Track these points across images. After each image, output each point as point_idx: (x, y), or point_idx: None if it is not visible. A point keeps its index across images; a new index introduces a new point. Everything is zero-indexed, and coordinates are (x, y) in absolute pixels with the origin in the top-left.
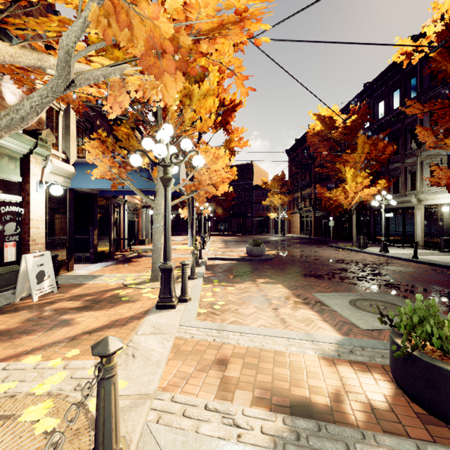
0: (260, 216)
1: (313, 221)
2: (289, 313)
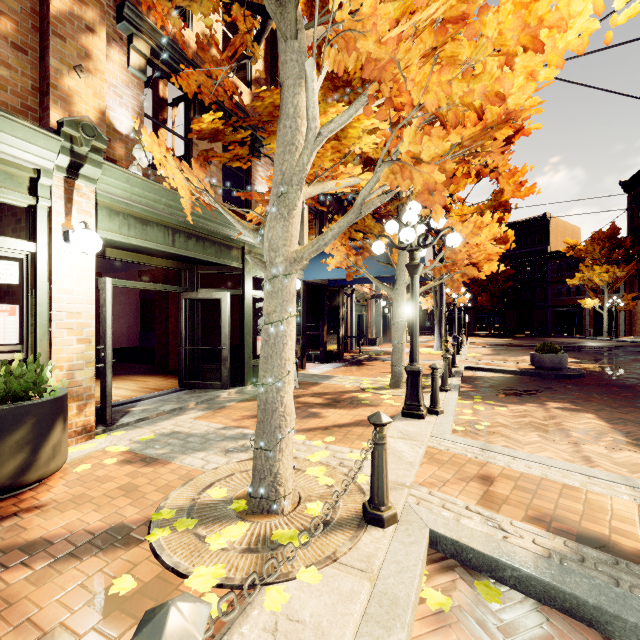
0: (562, 304)
1: None
2: (600, 452)
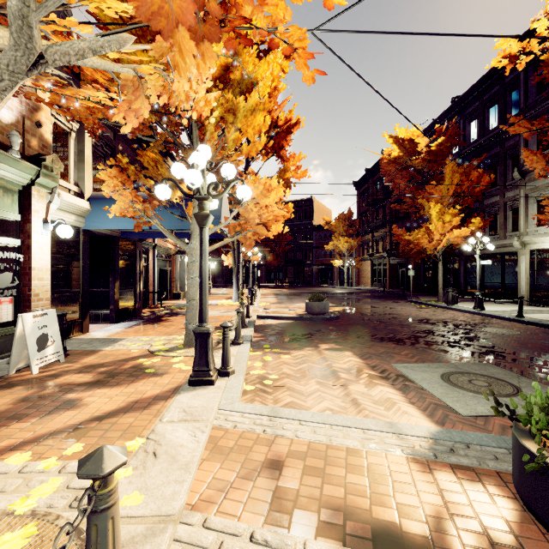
0: (322, 263)
1: (387, 269)
2: (362, 391)
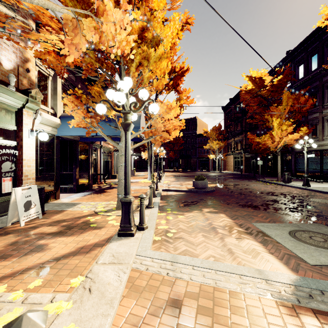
0: (202, 157)
1: (243, 161)
2: (235, 243)
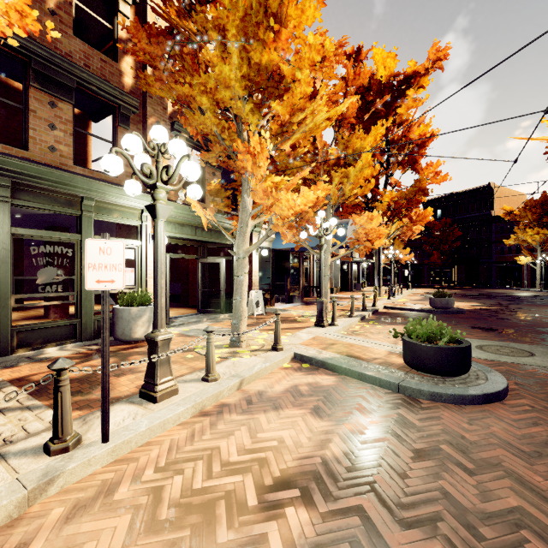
0: (504, 261)
1: None
2: None
